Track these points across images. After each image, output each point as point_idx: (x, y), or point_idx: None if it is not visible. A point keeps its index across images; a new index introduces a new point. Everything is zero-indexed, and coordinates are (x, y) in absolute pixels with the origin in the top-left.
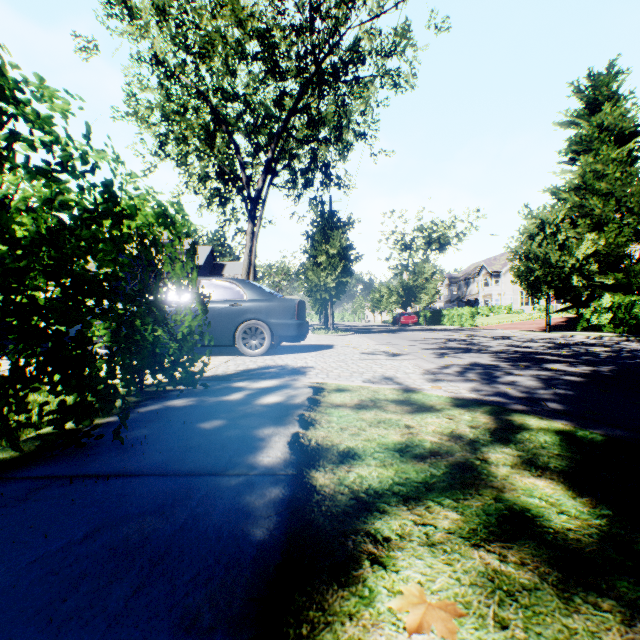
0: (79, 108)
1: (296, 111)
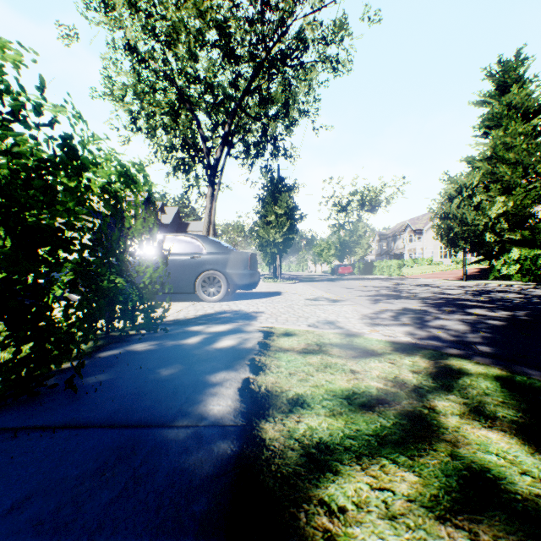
0: (33, 62)
1: (249, 91)
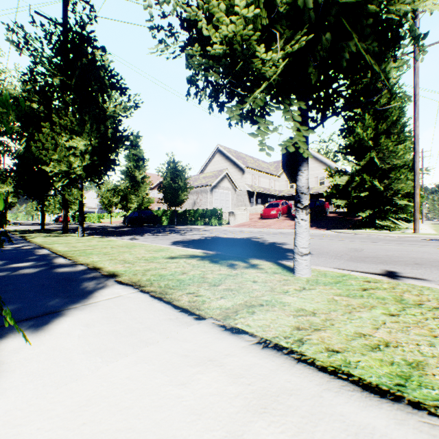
0: None
1: None
